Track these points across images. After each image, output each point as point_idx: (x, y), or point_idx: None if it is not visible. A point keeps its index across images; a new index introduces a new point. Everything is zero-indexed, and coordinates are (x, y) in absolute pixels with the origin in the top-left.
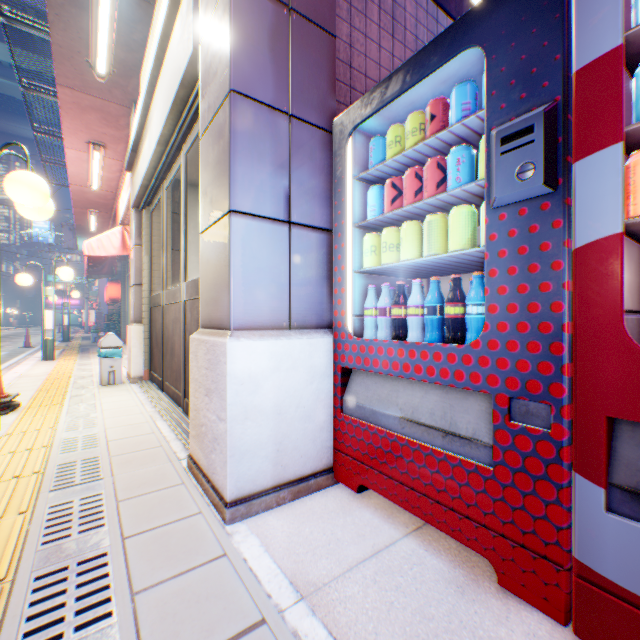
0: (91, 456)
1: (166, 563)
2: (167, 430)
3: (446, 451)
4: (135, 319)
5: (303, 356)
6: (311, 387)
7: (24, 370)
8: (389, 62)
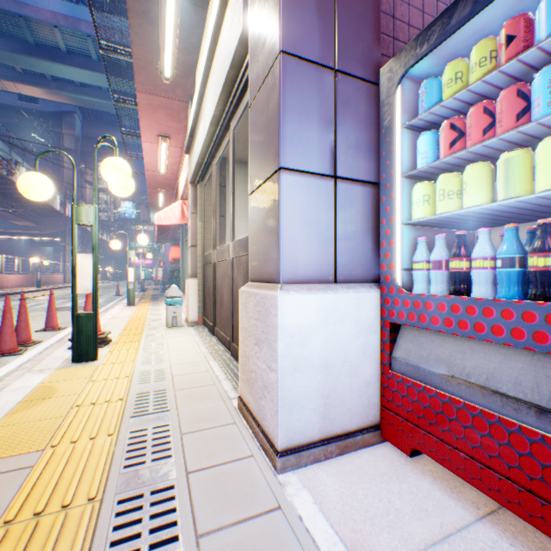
0: (160, 388)
1: (225, 507)
2: (218, 370)
3: (542, 432)
4: (191, 274)
5: (349, 310)
6: (357, 342)
7: (115, 313)
8: (432, 7)
